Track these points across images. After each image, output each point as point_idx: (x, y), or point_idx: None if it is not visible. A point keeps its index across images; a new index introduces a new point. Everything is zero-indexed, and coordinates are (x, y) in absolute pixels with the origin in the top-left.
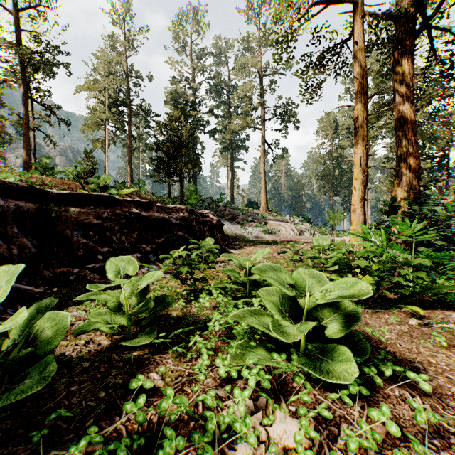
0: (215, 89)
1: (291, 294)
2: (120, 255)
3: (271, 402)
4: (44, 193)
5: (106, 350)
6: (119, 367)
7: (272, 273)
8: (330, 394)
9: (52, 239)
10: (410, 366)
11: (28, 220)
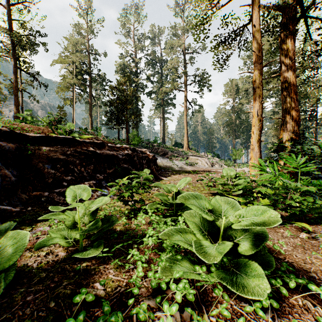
0: (151, 63)
1: (210, 218)
2: (80, 182)
3: (195, 316)
4: (22, 135)
5: (61, 261)
6: (70, 277)
7: (195, 200)
8: (246, 306)
9: (29, 171)
10: (307, 276)
11: (10, 156)
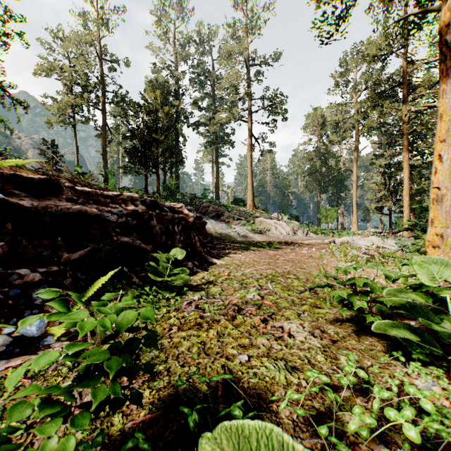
0: (198, 79)
1: None
2: None
3: None
4: None
5: None
6: None
7: None
8: None
9: None
10: None
11: None
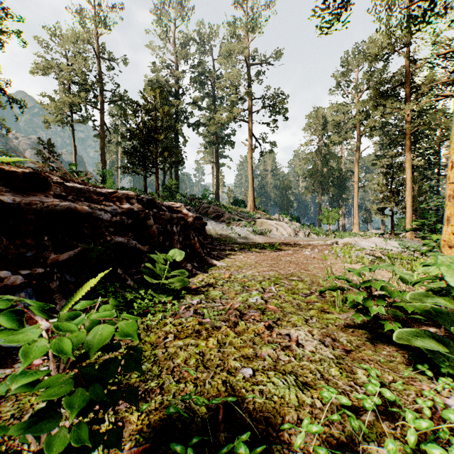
0: (198, 78)
1: None
2: None
3: None
4: None
5: None
6: None
7: None
8: None
9: None
10: None
11: None
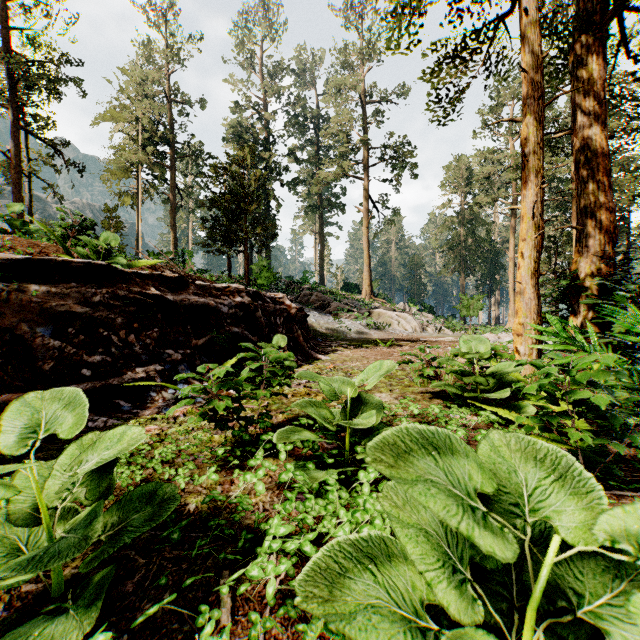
0: (296, 122)
1: (508, 553)
2: (124, 368)
3: None
4: None
5: None
6: None
7: (430, 460)
8: None
9: None
10: None
11: None
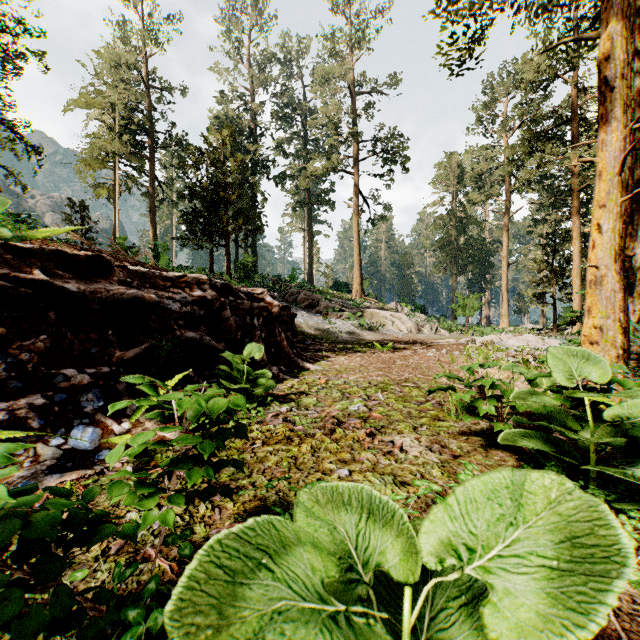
0: (284, 113)
1: None
2: None
3: None
4: None
5: None
6: None
7: None
8: None
9: None
10: None
11: None
